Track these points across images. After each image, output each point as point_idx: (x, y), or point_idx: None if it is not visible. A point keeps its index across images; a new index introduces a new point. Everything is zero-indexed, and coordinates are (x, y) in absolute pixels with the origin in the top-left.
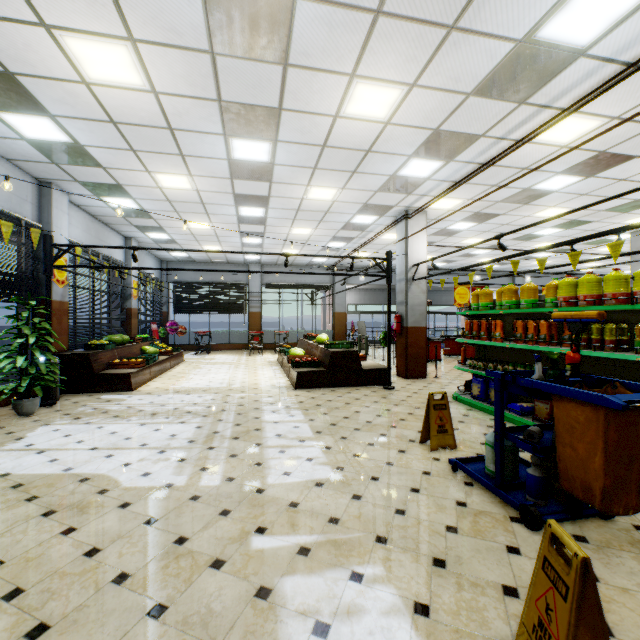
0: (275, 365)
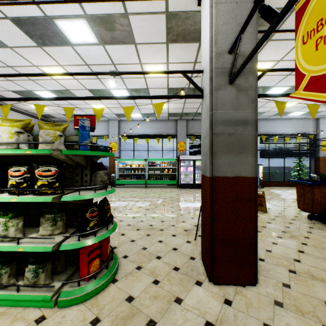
0: None
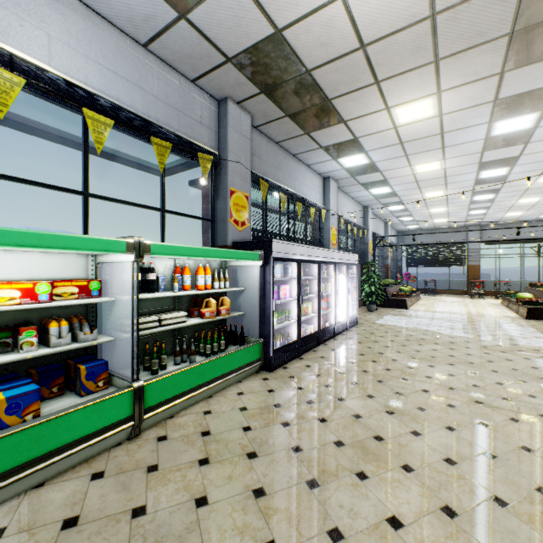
0: (500, 306)
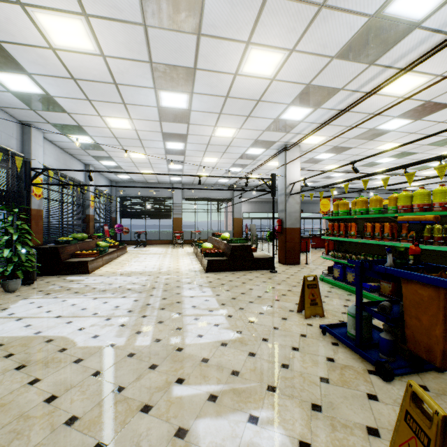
0: (192, 255)
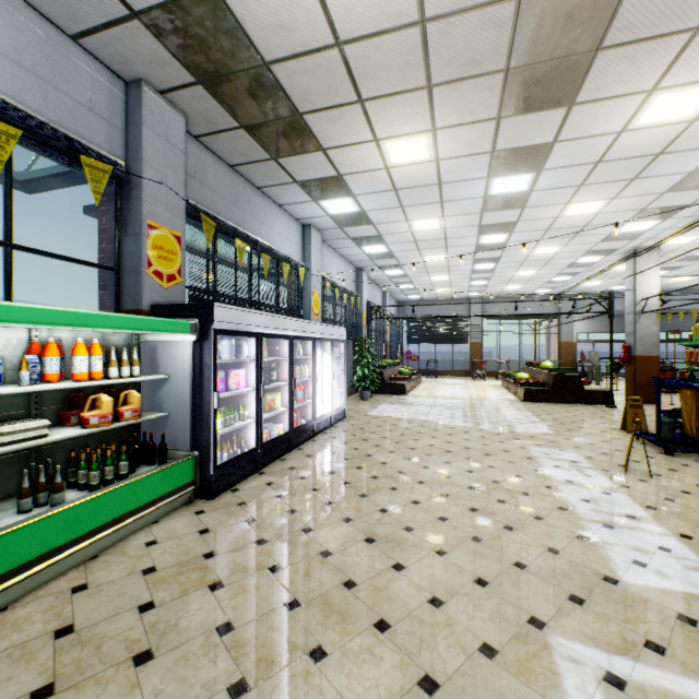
0: (500, 388)
